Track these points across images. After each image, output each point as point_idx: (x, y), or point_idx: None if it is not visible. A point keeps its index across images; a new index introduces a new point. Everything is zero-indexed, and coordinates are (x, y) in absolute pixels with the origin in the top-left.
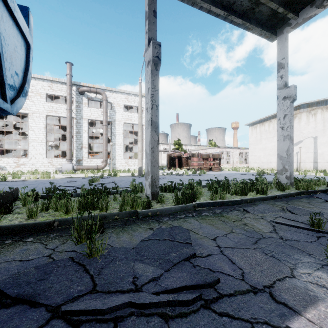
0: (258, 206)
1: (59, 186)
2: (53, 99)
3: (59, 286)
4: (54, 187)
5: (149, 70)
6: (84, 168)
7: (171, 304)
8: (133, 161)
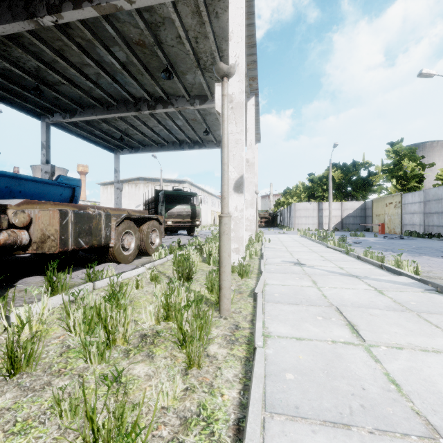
0: None
1: None
2: None
3: None
4: None
5: (47, 177)
6: None
7: None
8: None
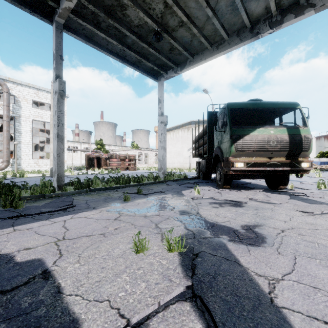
0: (126, 188)
1: None
2: None
3: (3, 215)
4: None
5: (56, 98)
6: None
7: (54, 211)
8: (45, 161)
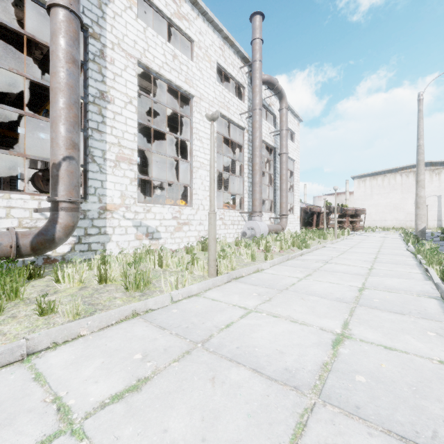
0: None
1: None
2: None
3: None
4: None
5: None
6: (273, 229)
7: None
8: (289, 218)
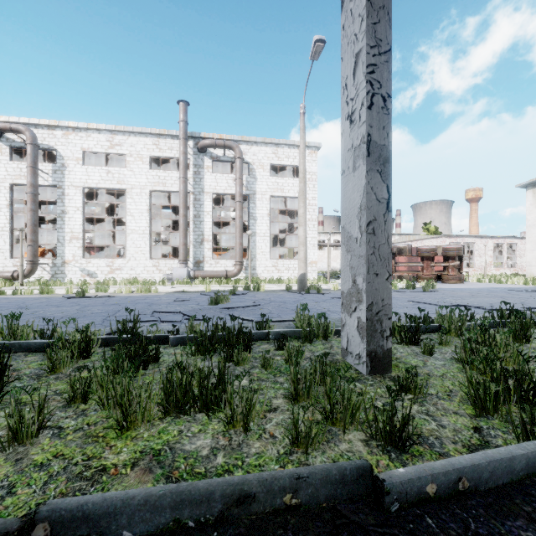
0: None
1: (154, 311)
2: (161, 167)
3: None
4: (135, 320)
5: (360, 0)
6: (205, 275)
7: None
8: (286, 263)
